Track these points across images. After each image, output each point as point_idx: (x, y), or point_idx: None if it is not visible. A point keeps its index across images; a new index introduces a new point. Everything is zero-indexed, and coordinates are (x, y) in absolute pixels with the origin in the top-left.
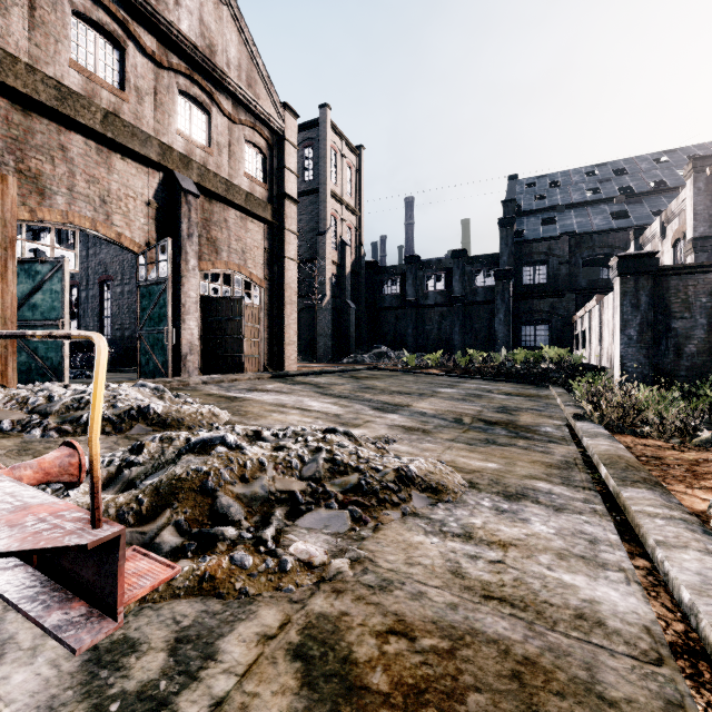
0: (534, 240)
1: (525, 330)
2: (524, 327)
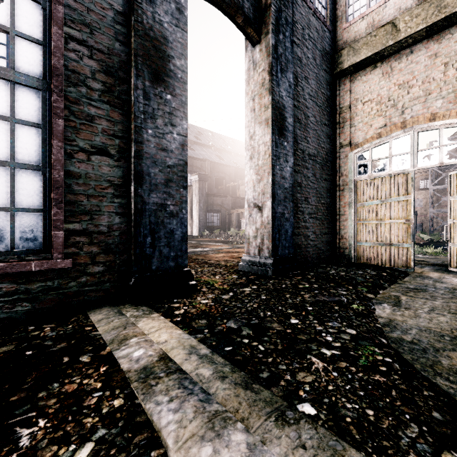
0: (194, 158)
1: (209, 216)
2: (208, 213)
